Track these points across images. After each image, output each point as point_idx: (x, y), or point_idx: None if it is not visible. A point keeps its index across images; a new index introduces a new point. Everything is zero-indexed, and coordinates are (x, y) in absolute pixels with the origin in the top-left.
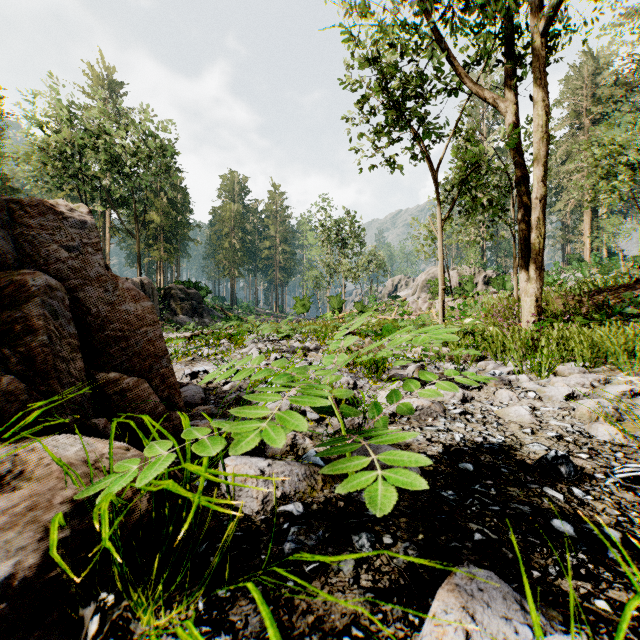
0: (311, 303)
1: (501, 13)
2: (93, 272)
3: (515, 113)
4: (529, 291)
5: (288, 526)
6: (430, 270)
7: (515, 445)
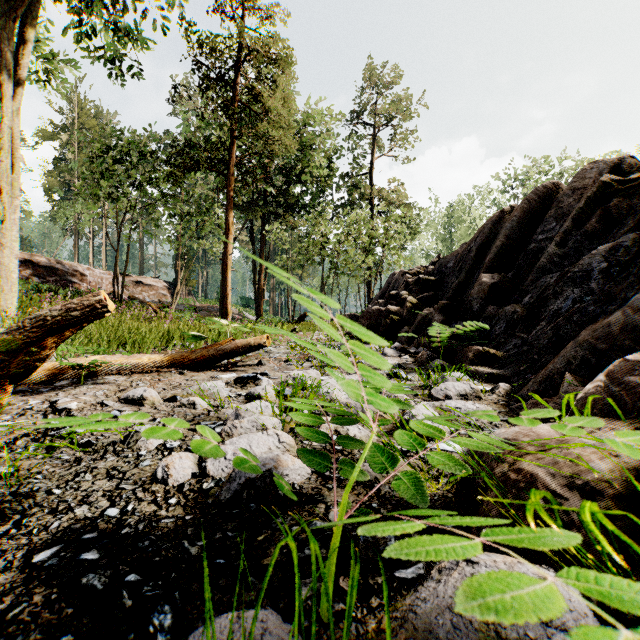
0: None
1: None
2: None
3: None
4: None
5: None
6: None
7: None
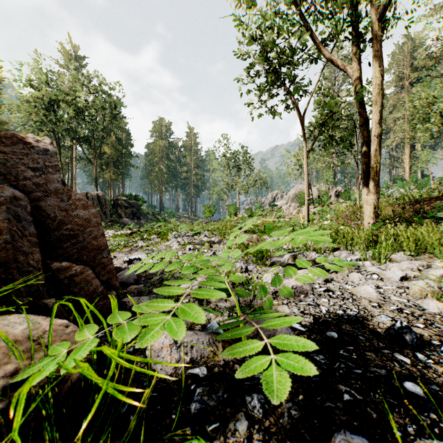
0: (215, 210)
1: (349, 4)
2: (52, 187)
3: (359, 76)
4: (369, 201)
5: (194, 387)
6: (298, 187)
7: (367, 316)
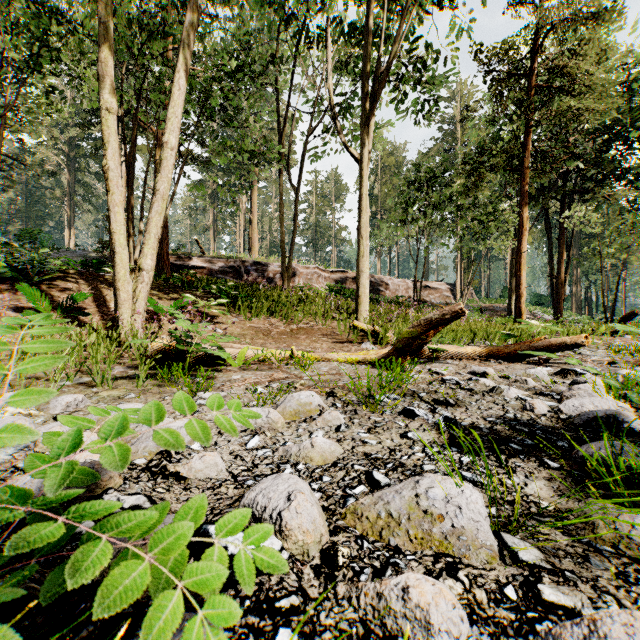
0: None
1: None
2: None
3: None
4: None
5: None
6: None
7: (426, 441)
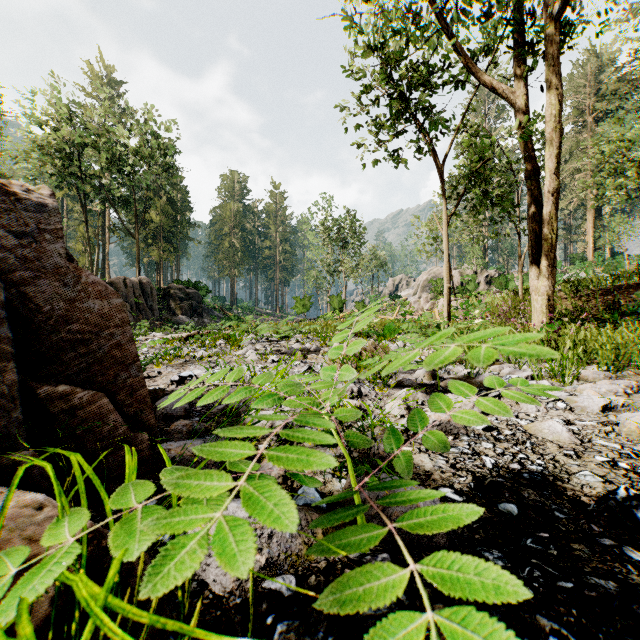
0: (311, 303)
1: None
2: (50, 263)
3: (524, 103)
4: (540, 289)
5: (273, 621)
6: (431, 270)
7: (561, 474)
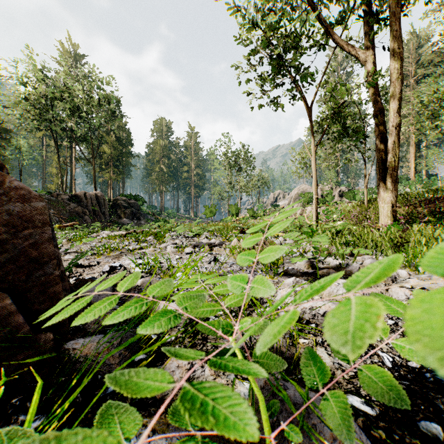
0: (216, 210)
1: None
2: None
3: (373, 62)
4: (386, 199)
5: None
6: (300, 187)
7: None
